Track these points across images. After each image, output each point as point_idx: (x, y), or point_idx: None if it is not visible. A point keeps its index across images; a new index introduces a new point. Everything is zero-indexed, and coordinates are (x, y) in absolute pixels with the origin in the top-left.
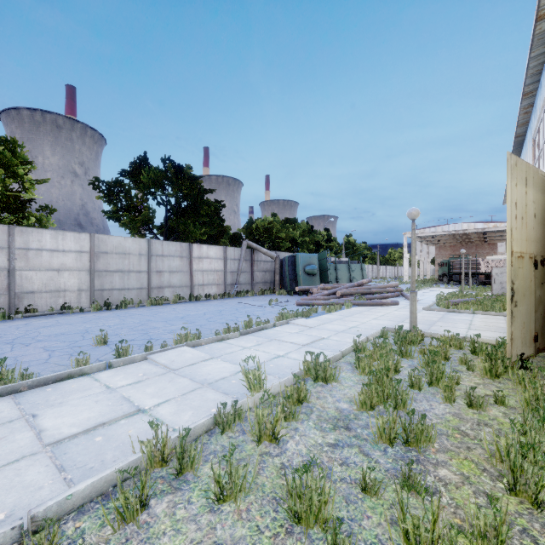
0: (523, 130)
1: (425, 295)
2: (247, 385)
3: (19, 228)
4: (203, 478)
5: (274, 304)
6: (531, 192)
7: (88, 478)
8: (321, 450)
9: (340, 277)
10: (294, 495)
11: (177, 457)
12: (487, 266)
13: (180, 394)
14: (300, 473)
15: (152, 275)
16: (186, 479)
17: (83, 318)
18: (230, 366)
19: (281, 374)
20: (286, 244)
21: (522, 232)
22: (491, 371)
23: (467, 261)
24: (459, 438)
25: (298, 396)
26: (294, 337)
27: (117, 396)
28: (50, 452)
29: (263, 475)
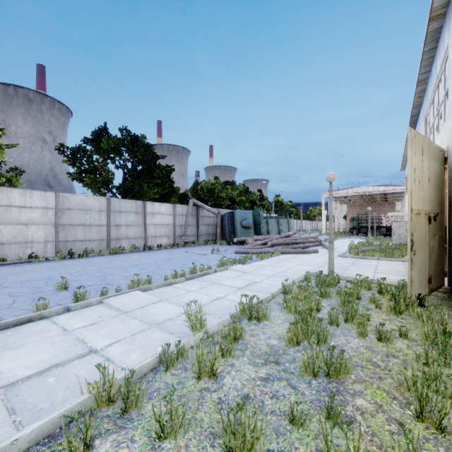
0: (417, 111)
1: (339, 244)
2: (189, 326)
3: None
4: (147, 415)
5: (216, 253)
6: (426, 160)
7: (37, 419)
8: (254, 384)
9: (270, 229)
10: (229, 432)
11: (122, 398)
12: (388, 221)
13: (130, 335)
14: (234, 412)
15: (110, 228)
16: (131, 417)
17: (48, 266)
18: (176, 308)
19: (220, 314)
20: (226, 203)
21: (419, 193)
22: (395, 309)
23: (372, 216)
24: (372, 369)
25: (234, 334)
26: (232, 281)
27: (72, 338)
28: (3, 395)
29: (202, 410)
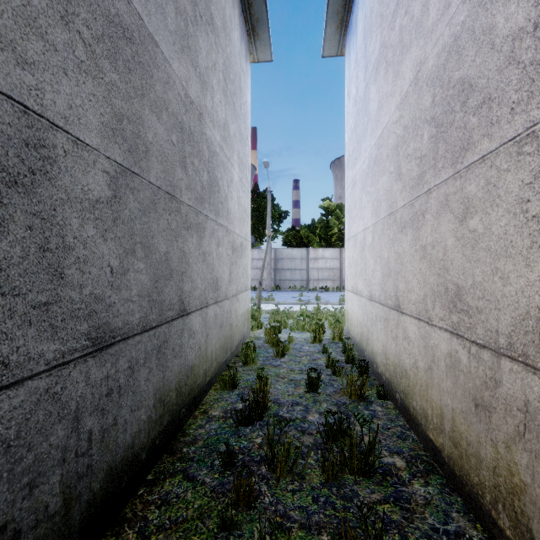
0: None
1: None
2: None
3: (343, 249)
4: None
5: None
6: None
7: None
8: None
9: None
10: None
11: None
12: None
13: None
14: None
15: None
16: None
17: None
18: None
19: None
20: None
21: None
22: None
23: None
24: None
25: None
26: None
27: None
28: None
29: None
